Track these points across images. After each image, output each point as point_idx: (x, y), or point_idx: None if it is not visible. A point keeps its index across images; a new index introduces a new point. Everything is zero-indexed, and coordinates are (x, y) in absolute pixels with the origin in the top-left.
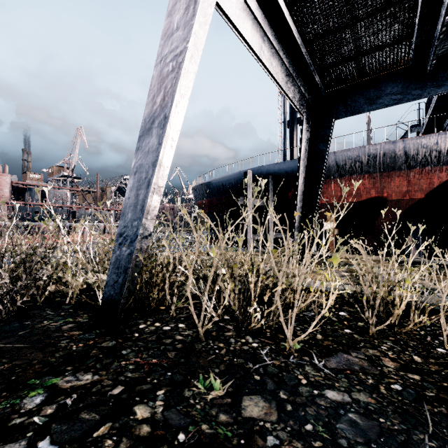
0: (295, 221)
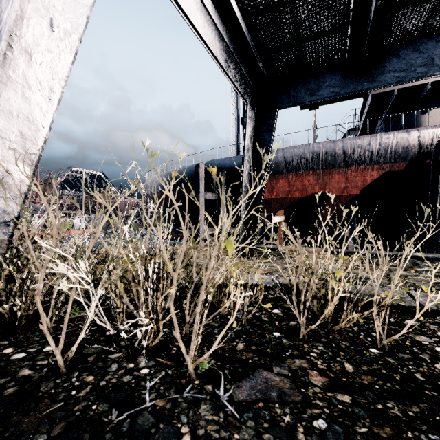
0: (240, 213)
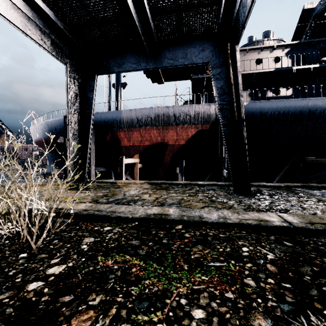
0: (69, 154)
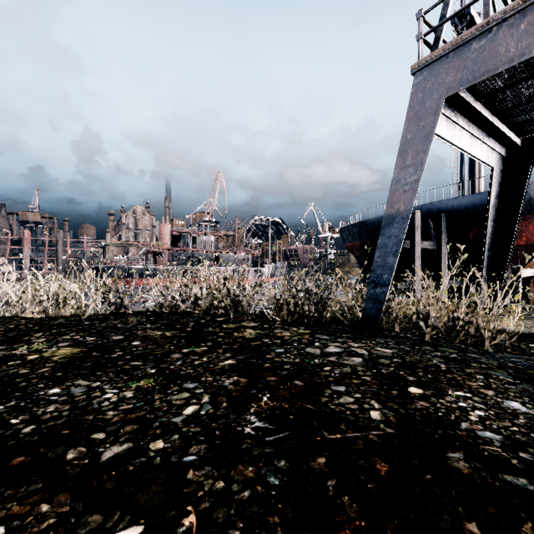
0: (482, 270)
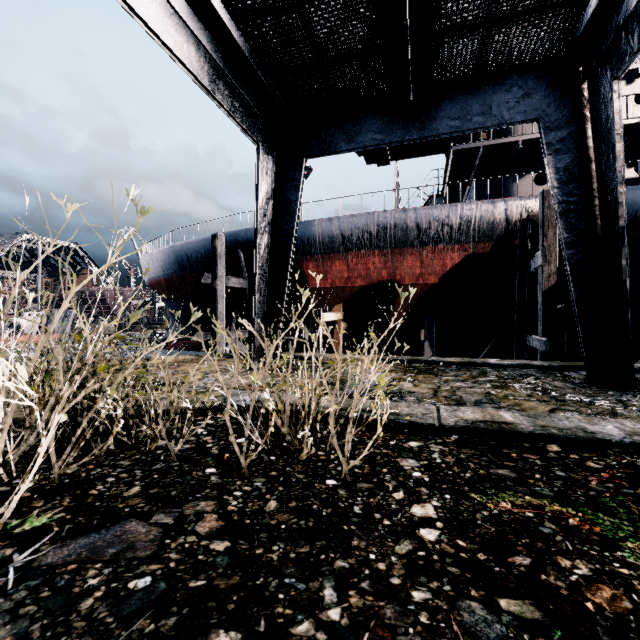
0: (254, 305)
